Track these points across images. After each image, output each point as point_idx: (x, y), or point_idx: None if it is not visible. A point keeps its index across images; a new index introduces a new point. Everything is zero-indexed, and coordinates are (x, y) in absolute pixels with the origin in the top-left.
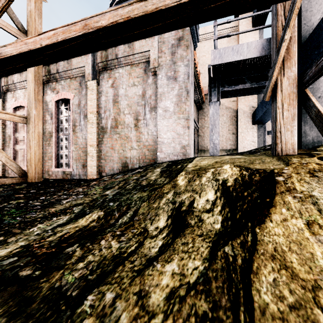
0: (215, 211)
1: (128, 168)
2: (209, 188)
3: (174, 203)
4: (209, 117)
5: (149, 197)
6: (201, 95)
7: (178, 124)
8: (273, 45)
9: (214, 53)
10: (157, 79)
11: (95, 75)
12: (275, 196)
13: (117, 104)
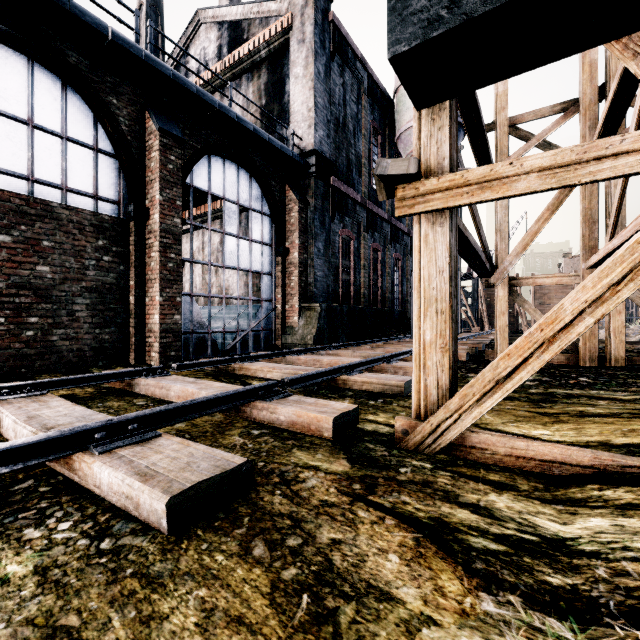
0: None
1: None
2: None
3: None
4: None
5: None
6: None
7: None
8: None
9: None
10: None
11: None
12: None
13: None
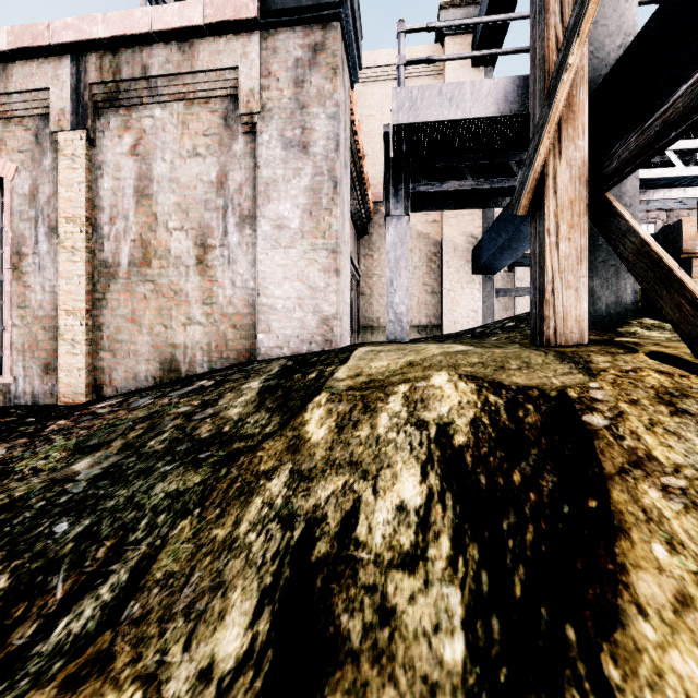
0: (433, 563)
1: (180, 375)
2: (401, 456)
3: (289, 521)
4: (382, 254)
5: (205, 494)
6: (366, 202)
7: (313, 262)
8: (536, 84)
9: (399, 96)
10: (258, 144)
11: (82, 116)
12: (609, 486)
13: (149, 202)
